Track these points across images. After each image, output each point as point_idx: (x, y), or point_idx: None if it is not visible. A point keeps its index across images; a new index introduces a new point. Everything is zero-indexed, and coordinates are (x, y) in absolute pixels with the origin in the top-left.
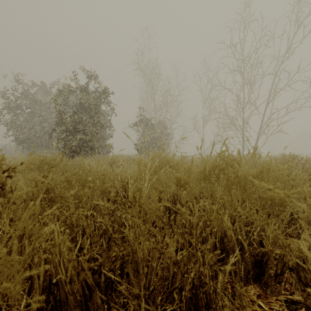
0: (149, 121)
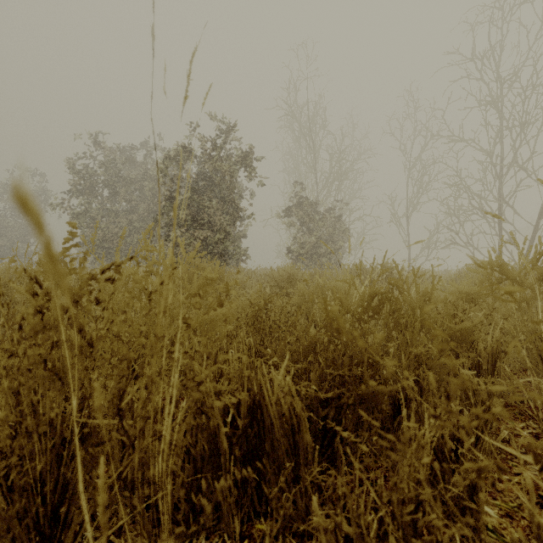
0: (312, 206)
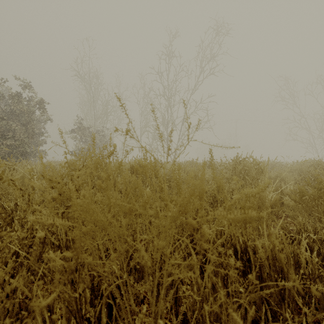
0: (88, 129)
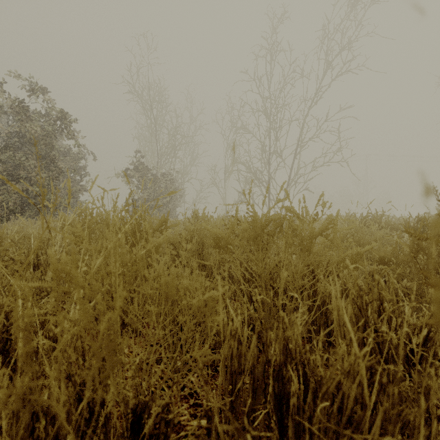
0: (147, 169)
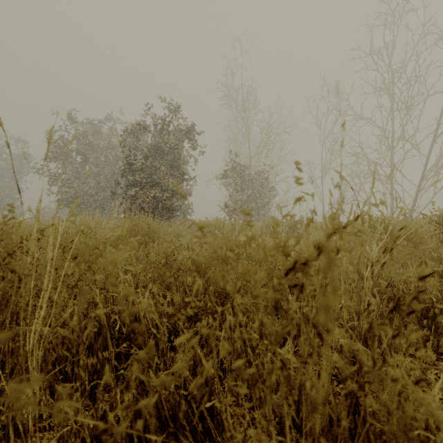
0: (245, 170)
